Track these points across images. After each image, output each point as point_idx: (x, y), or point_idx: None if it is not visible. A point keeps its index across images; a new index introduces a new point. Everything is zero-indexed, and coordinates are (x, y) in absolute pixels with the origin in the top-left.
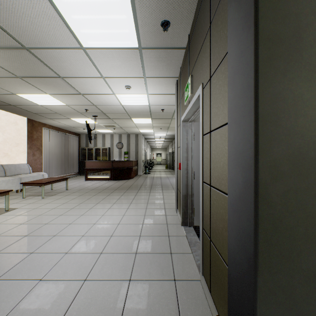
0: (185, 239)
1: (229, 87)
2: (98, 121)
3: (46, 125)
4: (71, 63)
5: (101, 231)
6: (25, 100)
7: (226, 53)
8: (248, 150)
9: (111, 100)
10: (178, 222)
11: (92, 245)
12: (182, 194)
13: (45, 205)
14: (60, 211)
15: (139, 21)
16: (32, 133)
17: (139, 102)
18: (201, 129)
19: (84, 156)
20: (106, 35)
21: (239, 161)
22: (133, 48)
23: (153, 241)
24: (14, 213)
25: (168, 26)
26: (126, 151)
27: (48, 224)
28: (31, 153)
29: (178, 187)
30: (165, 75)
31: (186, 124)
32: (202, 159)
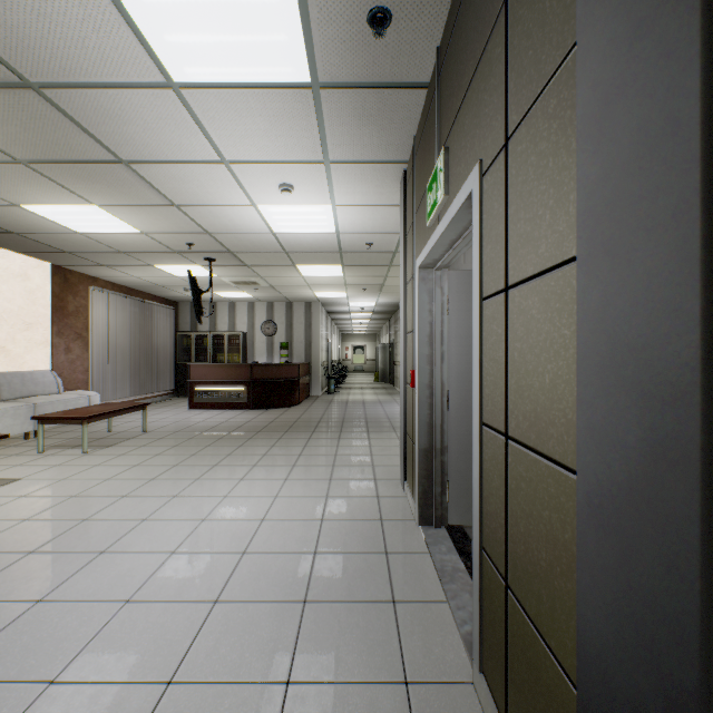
0: (428, 561)
1: (582, 147)
2: (220, 271)
3: (97, 281)
4: (146, 127)
5: (220, 540)
6: (44, 220)
7: (567, 53)
8: (672, 341)
9: (248, 222)
10: (409, 515)
11: (193, 579)
12: (419, 448)
13: (89, 471)
14: (124, 486)
15: (314, 10)
16: (65, 300)
17: (315, 227)
18: (477, 284)
19: (188, 354)
20: (229, 50)
21: (626, 375)
22: (297, 86)
23: (349, 568)
24: (12, 490)
25: (387, 25)
26: (283, 341)
27: (89, 520)
28: (61, 346)
29: (408, 430)
30: (376, 157)
31: (430, 276)
32: (480, 362)
